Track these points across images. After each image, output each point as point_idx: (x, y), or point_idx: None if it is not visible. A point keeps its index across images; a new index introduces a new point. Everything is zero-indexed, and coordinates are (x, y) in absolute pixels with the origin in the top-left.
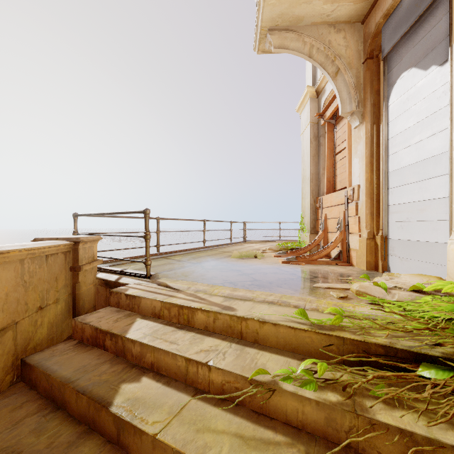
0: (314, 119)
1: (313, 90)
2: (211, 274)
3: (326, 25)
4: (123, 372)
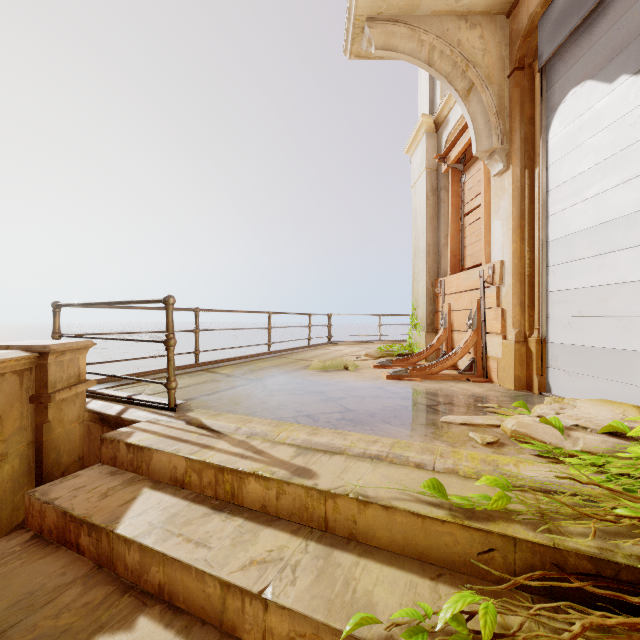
0: (432, 164)
1: (431, 120)
2: (278, 399)
3: (454, 16)
4: (104, 606)
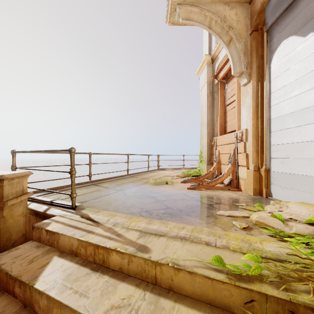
0: (210, 79)
1: (209, 58)
2: (131, 201)
3: (222, 3)
4: None
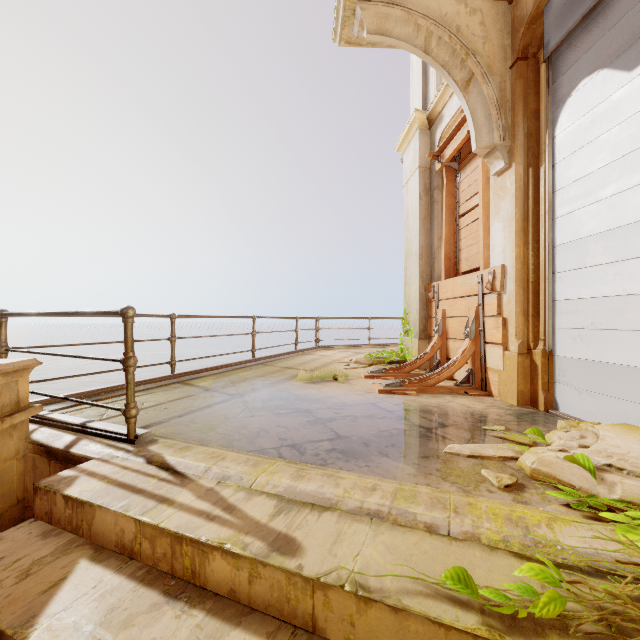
0: (425, 162)
1: (424, 117)
2: (259, 422)
3: None
4: None
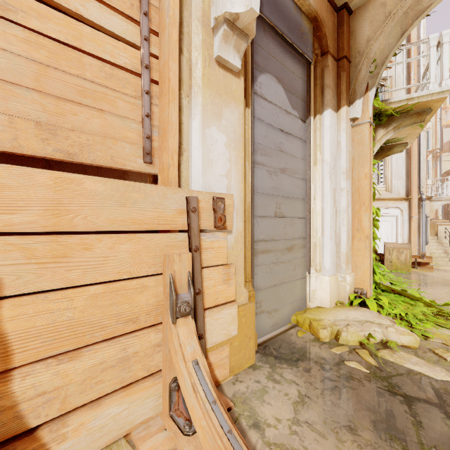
0: None
1: None
2: None
3: None
4: None
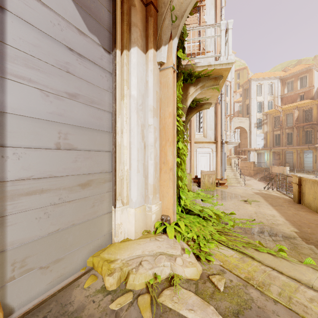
0: None
1: None
2: None
3: None
4: None
